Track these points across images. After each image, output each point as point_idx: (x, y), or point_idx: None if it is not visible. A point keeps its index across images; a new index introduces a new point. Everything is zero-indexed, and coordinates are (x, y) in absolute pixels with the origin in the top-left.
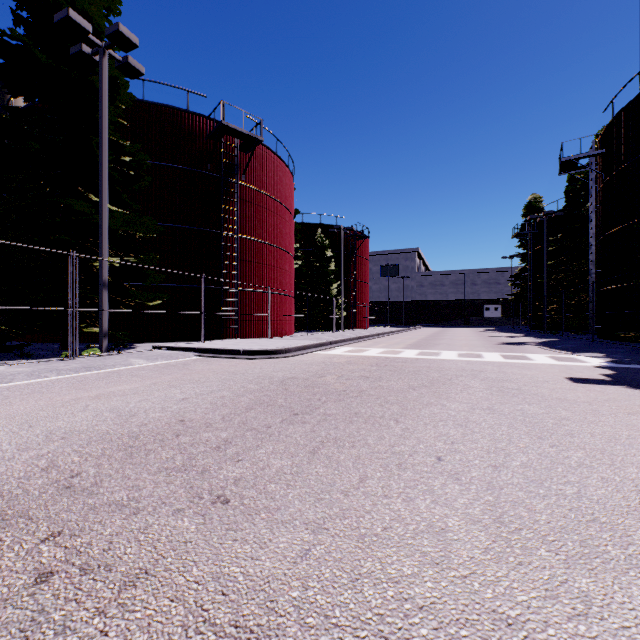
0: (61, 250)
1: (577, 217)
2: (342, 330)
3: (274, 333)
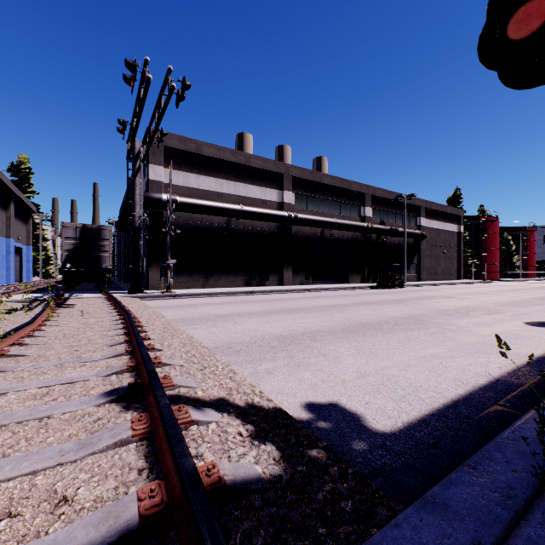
0: None
1: None
2: (520, 278)
3: (495, 278)
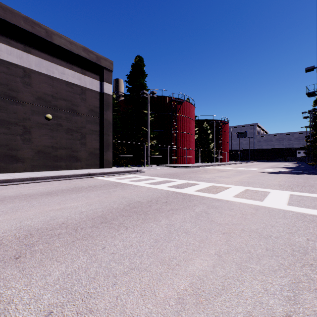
0: (138, 142)
1: None
2: (214, 162)
3: (187, 163)
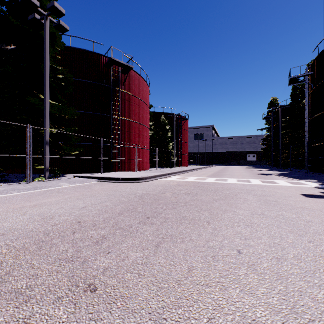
0: (24, 124)
1: (297, 108)
2: (174, 167)
3: (139, 168)
